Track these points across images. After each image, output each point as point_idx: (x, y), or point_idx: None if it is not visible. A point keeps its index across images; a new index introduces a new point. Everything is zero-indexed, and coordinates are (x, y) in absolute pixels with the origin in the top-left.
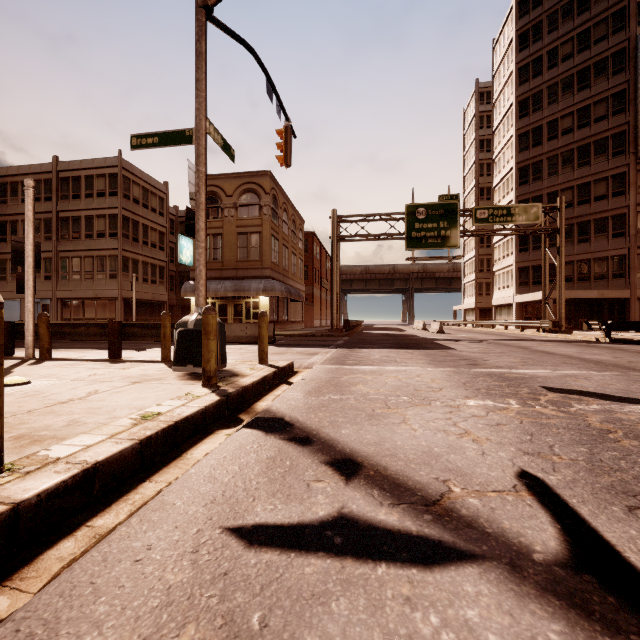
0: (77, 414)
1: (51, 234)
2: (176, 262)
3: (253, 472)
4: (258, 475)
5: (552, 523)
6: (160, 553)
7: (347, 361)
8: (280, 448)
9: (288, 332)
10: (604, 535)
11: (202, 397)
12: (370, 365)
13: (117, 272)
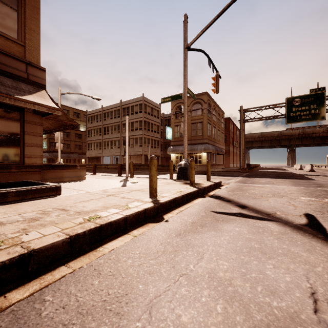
0: (160, 189)
1: (119, 130)
2: (163, 138)
3: (214, 205)
4: (215, 205)
5: (306, 221)
6: (197, 212)
7: (247, 182)
8: (220, 202)
9: (216, 170)
10: (322, 224)
11: (192, 188)
12: (258, 184)
13: (142, 144)
